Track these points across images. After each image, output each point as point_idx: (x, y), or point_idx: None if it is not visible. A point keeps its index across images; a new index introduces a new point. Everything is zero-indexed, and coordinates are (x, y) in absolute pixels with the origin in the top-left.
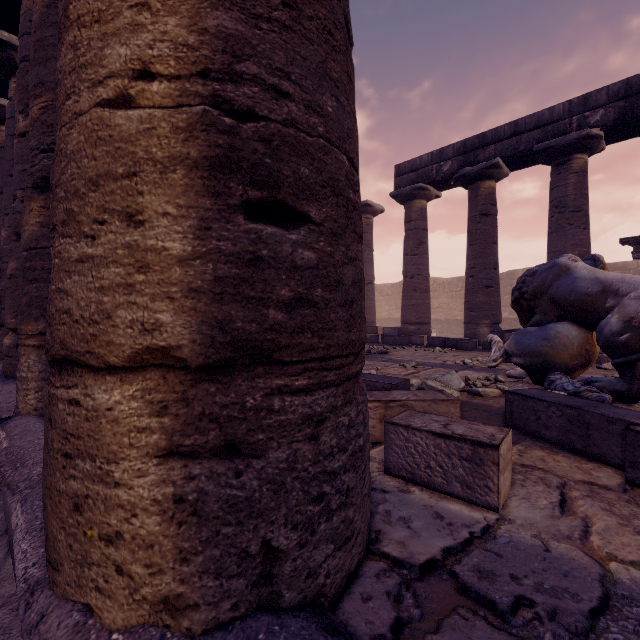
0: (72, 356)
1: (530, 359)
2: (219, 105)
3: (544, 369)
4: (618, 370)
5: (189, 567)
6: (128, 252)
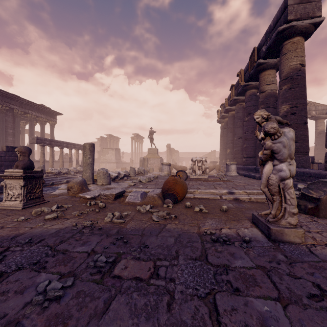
0: None
1: None
2: None
3: None
4: None
5: None
6: None
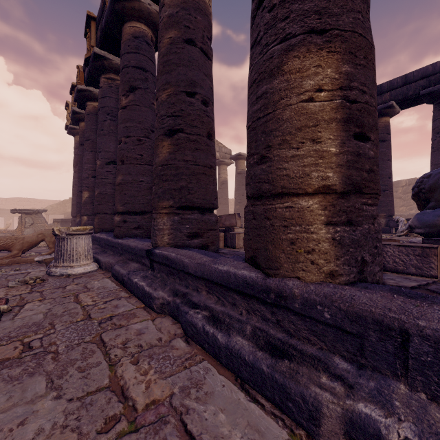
0: (286, 191)
1: (429, 229)
2: (345, 99)
3: (439, 235)
4: None
5: (339, 261)
6: (315, 152)
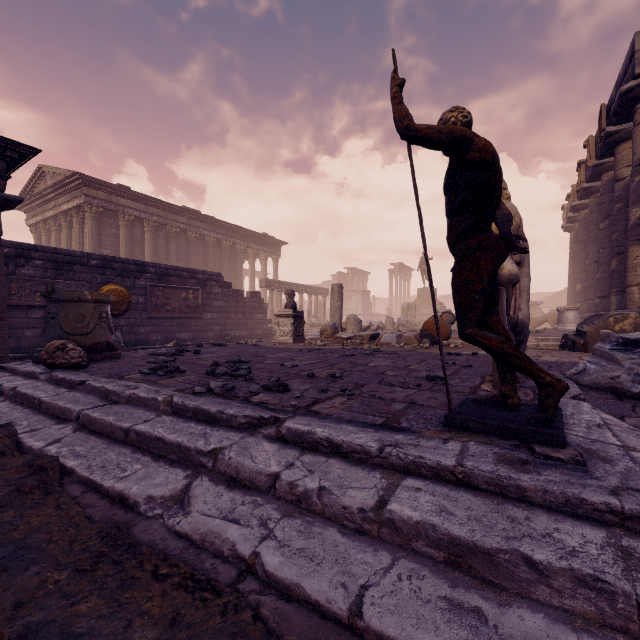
0: (629, 285)
1: None
2: None
3: None
4: None
5: None
6: (635, 274)
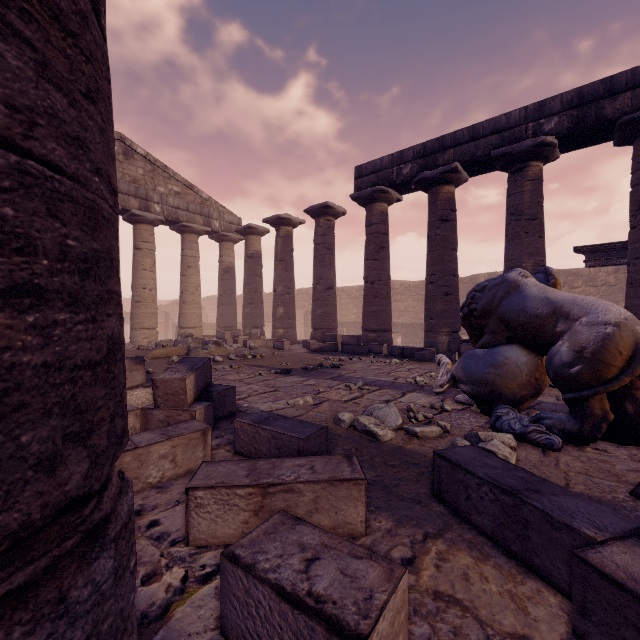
0: None
1: (477, 388)
2: None
3: (491, 399)
4: (569, 406)
5: None
6: None
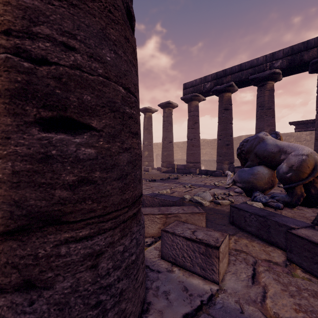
0: None
1: (245, 184)
2: (20, 54)
3: (251, 189)
4: (286, 191)
5: None
6: None
